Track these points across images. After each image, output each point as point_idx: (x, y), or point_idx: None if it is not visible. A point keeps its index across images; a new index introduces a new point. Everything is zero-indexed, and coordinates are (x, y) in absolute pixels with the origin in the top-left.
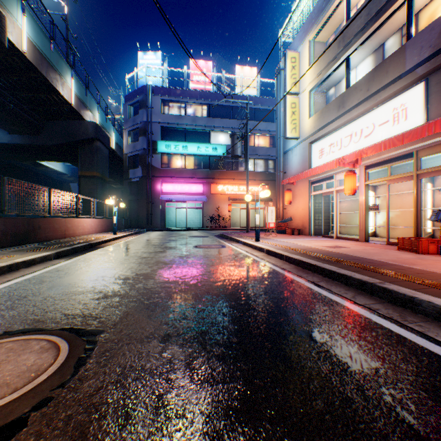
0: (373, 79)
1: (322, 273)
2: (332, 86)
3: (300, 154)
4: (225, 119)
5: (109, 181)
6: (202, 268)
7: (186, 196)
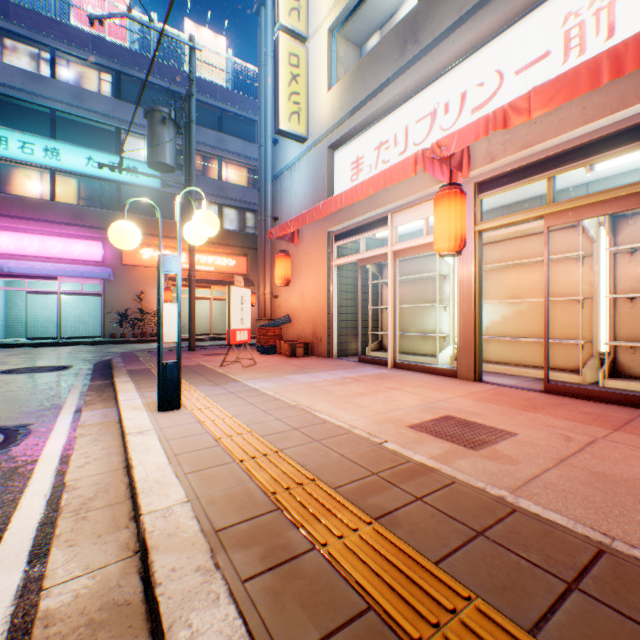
0: None
1: None
2: (376, 29)
3: (310, 175)
4: None
5: None
6: None
7: (56, 264)
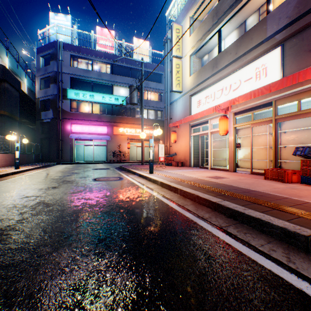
0: (241, 45)
1: (226, 213)
2: (206, 53)
3: (183, 104)
4: (125, 77)
5: (25, 122)
6: (91, 211)
7: (93, 135)
